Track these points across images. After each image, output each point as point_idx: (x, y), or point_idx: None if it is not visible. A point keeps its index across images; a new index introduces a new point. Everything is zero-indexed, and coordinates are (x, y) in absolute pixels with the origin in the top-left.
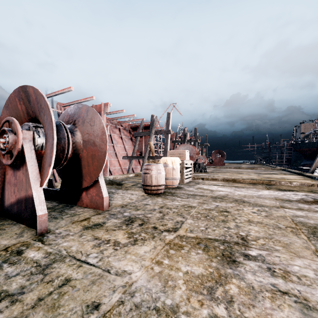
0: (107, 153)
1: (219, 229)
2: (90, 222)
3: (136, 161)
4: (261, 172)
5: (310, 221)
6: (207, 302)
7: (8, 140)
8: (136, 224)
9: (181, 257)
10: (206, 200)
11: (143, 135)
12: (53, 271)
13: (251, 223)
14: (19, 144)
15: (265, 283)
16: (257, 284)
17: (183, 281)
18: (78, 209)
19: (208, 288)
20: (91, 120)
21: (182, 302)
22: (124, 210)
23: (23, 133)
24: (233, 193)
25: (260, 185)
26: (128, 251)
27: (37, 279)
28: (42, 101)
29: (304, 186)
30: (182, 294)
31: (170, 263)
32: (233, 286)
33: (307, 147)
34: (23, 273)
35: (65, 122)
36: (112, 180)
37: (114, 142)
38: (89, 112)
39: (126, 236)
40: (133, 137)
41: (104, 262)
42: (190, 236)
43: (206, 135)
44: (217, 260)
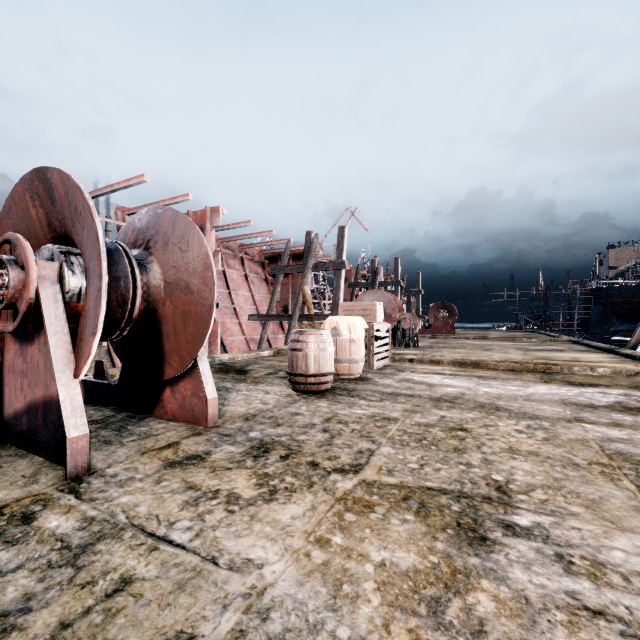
0: (214, 308)
1: (449, 468)
2: (179, 452)
3: (276, 324)
4: (530, 346)
5: (639, 450)
6: (429, 635)
7: (8, 281)
8: (274, 457)
9: (370, 529)
10: (419, 406)
11: (290, 272)
12: (96, 559)
13: (516, 455)
14: (30, 290)
15: (553, 591)
16: (535, 592)
17: (375, 585)
18: (156, 424)
19: (429, 601)
20: (181, 241)
21: (372, 633)
22: (251, 426)
23: (39, 267)
24: (475, 391)
25: (529, 374)
26: (257, 516)
27: (61, 579)
28: (78, 200)
29: (621, 375)
30: (373, 616)
31: (347, 542)
32: (484, 596)
33: (623, 297)
34: (31, 564)
35: (129, 245)
36: (227, 362)
37: (231, 287)
38: (177, 222)
39: (253, 483)
40: (271, 276)
41: (205, 539)
42: (388, 482)
43: (417, 273)
44: (446, 536)
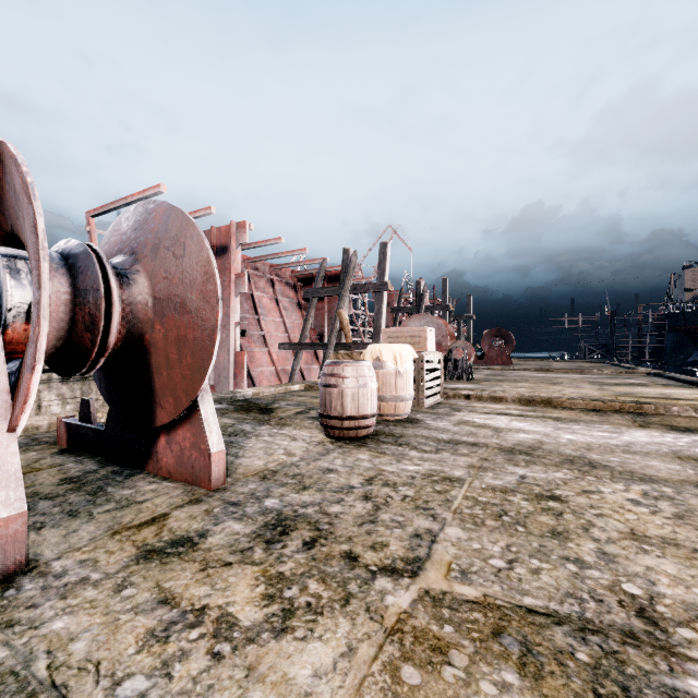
0: (218, 332)
1: (553, 569)
2: (164, 533)
3: (310, 353)
4: (604, 380)
5: None
6: None
7: None
8: (295, 543)
9: None
10: (488, 460)
11: (325, 295)
12: None
13: (645, 545)
14: None
15: None
16: None
17: None
18: (145, 484)
19: None
20: (176, 243)
21: None
22: (268, 489)
23: None
24: (556, 438)
25: (616, 415)
26: (257, 668)
27: None
28: (14, 176)
29: None
30: None
31: None
32: None
33: None
34: None
35: (113, 252)
36: (250, 398)
37: (259, 312)
38: (171, 220)
39: (260, 593)
40: (304, 300)
41: None
42: (464, 596)
43: (468, 296)
44: None
